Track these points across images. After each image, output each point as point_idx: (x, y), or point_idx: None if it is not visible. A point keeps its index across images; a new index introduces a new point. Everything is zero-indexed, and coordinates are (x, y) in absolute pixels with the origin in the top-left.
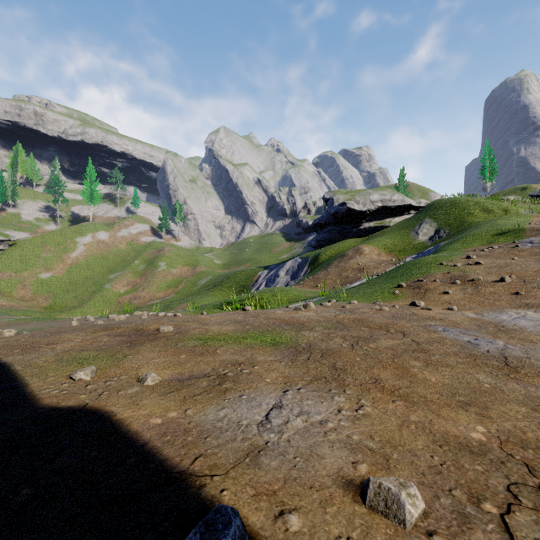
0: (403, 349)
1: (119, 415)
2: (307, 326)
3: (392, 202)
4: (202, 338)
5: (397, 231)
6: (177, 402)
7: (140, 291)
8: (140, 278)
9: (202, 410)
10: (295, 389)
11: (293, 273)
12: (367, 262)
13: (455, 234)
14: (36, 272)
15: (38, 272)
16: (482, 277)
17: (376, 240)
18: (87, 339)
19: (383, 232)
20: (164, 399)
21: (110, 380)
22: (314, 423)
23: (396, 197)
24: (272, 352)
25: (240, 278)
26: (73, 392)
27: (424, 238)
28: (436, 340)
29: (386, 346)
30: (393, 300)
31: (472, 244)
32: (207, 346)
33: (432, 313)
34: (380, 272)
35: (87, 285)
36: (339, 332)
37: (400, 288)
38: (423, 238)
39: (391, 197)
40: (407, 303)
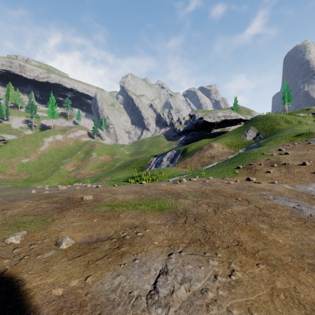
0: (251, 214)
1: (27, 284)
2: (182, 195)
3: (230, 117)
4: (111, 205)
5: (234, 134)
6: (81, 267)
7: (81, 170)
8: (81, 162)
9: (100, 277)
10: (177, 252)
11: (171, 159)
12: (216, 153)
13: (269, 136)
14: (20, 158)
15: (21, 158)
16: (290, 162)
17: (221, 140)
18: (31, 206)
19: (225, 135)
20: (71, 264)
21: (34, 243)
22: (196, 292)
23: (233, 114)
24: (159, 216)
25: (139, 162)
26: (0, 257)
27: (250, 138)
28: (271, 206)
29: (238, 211)
30: (235, 177)
31: (280, 141)
32: (114, 211)
33: (262, 185)
34: (224, 159)
35: (49, 166)
36: (204, 200)
37: (238, 169)
38: (249, 138)
39: (230, 114)
40: (244, 178)
